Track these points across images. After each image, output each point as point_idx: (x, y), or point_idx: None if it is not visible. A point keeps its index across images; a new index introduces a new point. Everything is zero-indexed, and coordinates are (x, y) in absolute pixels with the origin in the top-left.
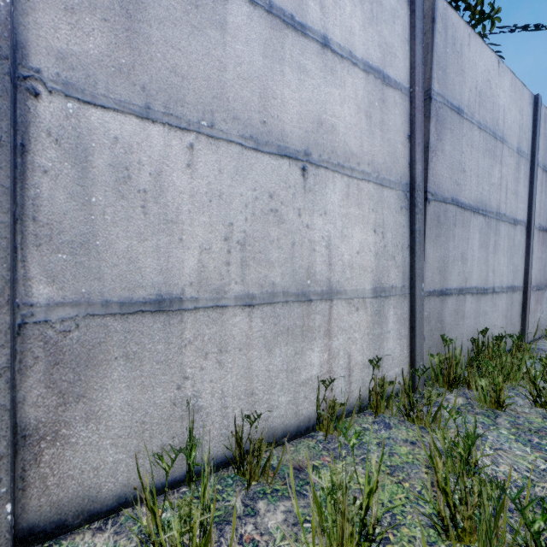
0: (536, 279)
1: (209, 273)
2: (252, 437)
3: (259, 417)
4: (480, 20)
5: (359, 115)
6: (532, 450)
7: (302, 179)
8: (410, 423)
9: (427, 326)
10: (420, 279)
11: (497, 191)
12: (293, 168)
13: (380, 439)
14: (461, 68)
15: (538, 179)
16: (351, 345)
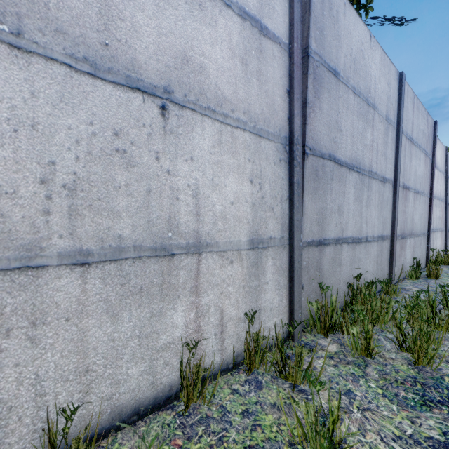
0: (401, 229)
1: (14, 224)
2: (87, 423)
3: (73, 412)
4: (357, 8)
5: (233, 60)
6: (398, 409)
7: (162, 119)
8: (283, 380)
9: (306, 274)
10: (299, 230)
11: (370, 151)
12: (149, 105)
13: (247, 405)
14: (337, 33)
15: (403, 145)
16: (224, 300)
